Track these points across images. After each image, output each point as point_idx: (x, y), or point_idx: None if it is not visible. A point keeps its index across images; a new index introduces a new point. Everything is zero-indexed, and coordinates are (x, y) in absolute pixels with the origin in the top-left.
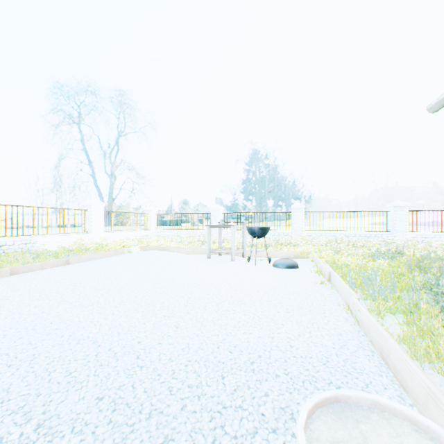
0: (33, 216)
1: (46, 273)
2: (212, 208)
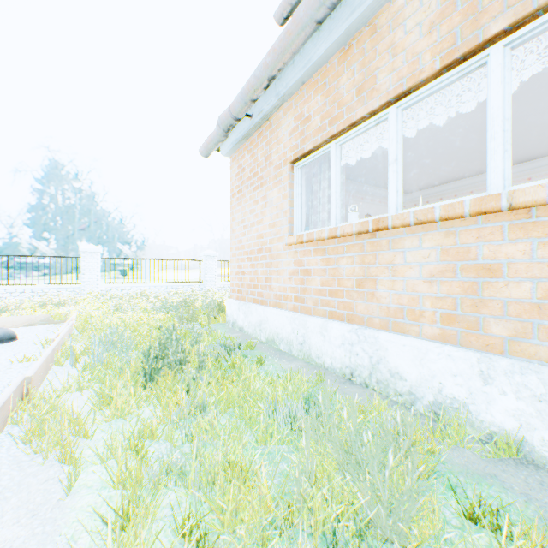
0: None
1: None
2: None
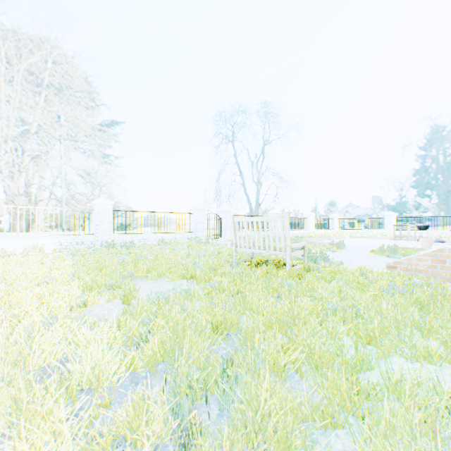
0: (291, 221)
1: None
2: (385, 214)
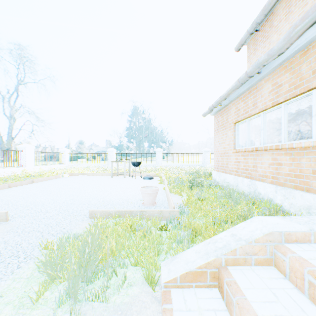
0: None
1: (31, 185)
2: (109, 150)
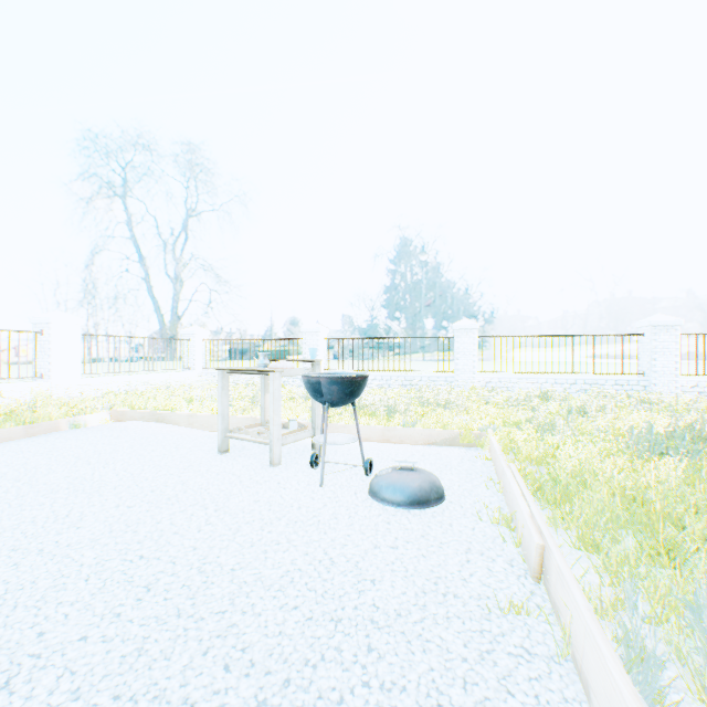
0: None
1: None
2: (305, 329)
